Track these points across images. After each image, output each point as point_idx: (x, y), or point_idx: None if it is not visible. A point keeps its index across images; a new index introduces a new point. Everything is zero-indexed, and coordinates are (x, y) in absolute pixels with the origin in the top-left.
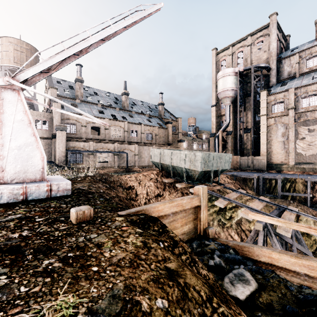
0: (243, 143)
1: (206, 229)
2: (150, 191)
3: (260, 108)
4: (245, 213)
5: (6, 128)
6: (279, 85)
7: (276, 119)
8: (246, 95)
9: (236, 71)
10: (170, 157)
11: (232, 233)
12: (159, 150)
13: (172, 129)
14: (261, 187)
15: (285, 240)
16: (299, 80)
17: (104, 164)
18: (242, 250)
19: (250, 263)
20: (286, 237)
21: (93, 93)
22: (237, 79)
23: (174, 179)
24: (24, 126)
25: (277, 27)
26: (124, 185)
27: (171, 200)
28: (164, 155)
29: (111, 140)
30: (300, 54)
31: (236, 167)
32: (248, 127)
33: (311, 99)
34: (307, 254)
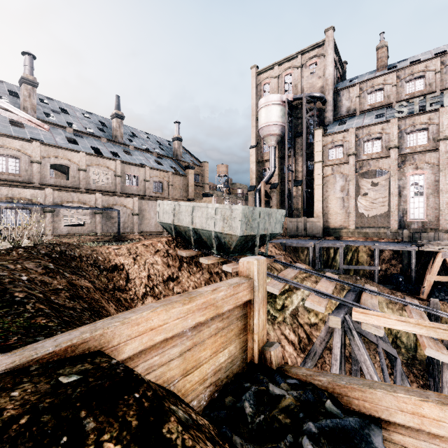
0: (293, 200)
1: (266, 350)
2: (155, 272)
3: (315, 152)
4: (314, 302)
5: None
6: (337, 124)
7: (333, 167)
8: (296, 134)
9: (284, 100)
10: (190, 214)
11: (286, 331)
12: (171, 204)
13: (194, 178)
14: (319, 259)
15: (369, 340)
16: (360, 119)
17: (75, 228)
18: (349, 397)
19: (377, 435)
20: (370, 334)
21: (58, 109)
22: (285, 111)
23: (196, 251)
24: None
25: (334, 47)
26: (102, 264)
27: (187, 296)
28: (181, 211)
29: (91, 190)
30: (361, 86)
31: (283, 233)
32: (298, 178)
33: (374, 144)
34: (393, 354)
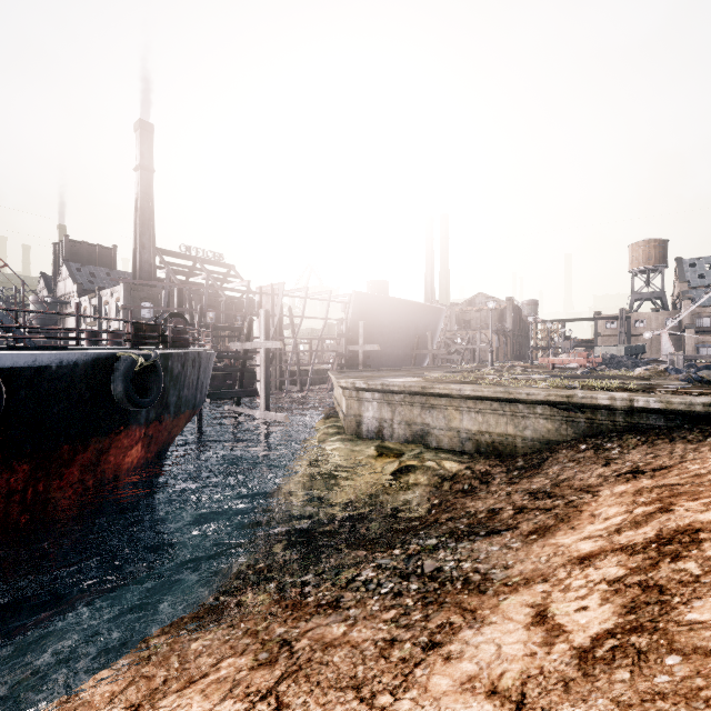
0: None
1: None
2: None
3: None
4: None
5: (662, 343)
6: None
7: None
8: None
9: None
10: None
11: None
12: None
13: None
14: None
15: None
16: None
17: None
18: None
19: None
20: None
21: None
22: None
23: None
24: (667, 342)
25: None
26: None
27: None
28: None
29: None
30: None
31: None
32: None
33: None
34: None
